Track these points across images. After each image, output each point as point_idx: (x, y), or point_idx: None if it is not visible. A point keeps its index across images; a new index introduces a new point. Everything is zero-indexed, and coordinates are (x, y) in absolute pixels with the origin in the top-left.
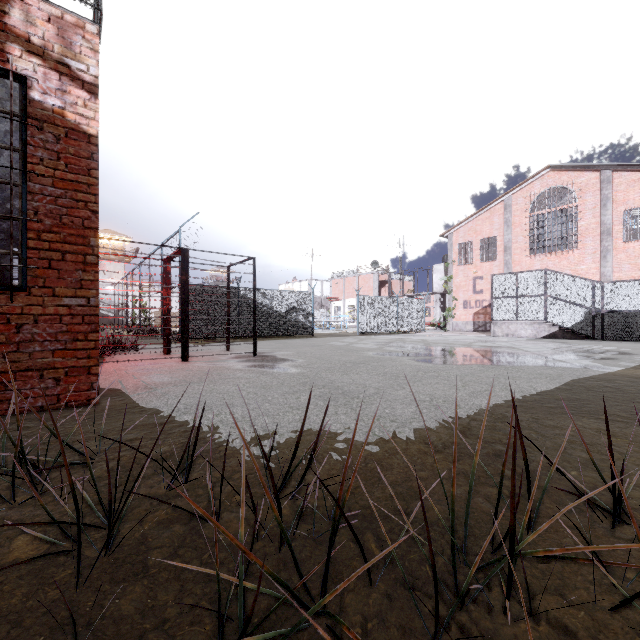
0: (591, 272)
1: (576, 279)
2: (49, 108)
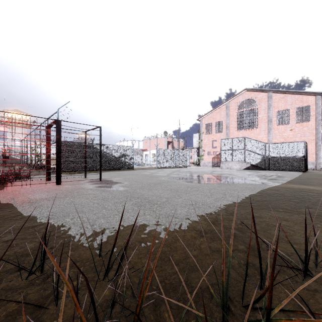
0: (263, 139)
1: (258, 142)
2: None
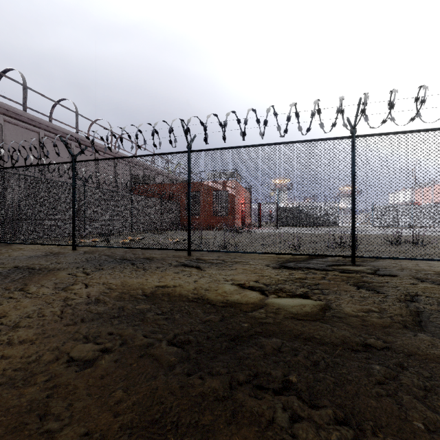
0: None
1: None
2: (230, 193)
